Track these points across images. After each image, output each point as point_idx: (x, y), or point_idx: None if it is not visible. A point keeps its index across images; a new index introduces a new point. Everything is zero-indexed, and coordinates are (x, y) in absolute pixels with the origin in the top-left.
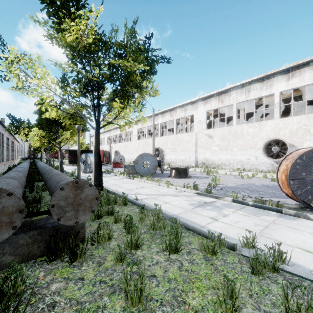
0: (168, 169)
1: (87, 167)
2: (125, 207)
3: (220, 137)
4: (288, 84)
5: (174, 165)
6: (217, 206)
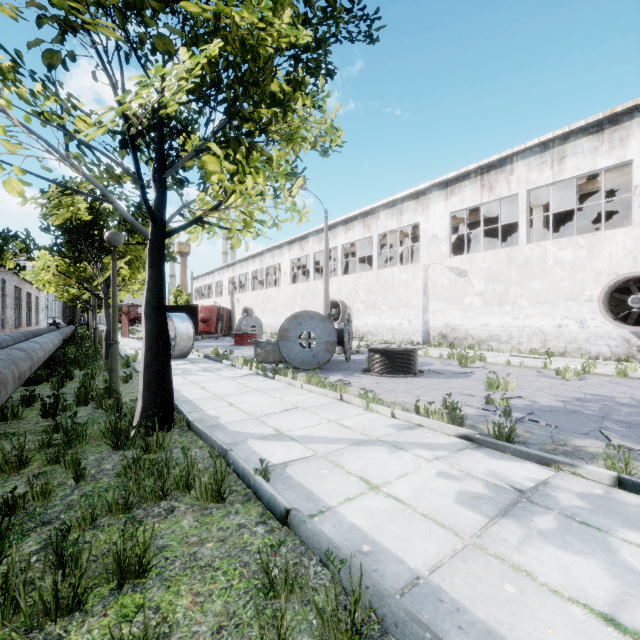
0: (362, 351)
1: None
2: (218, 509)
3: (485, 273)
4: None
5: (373, 340)
6: (571, 510)
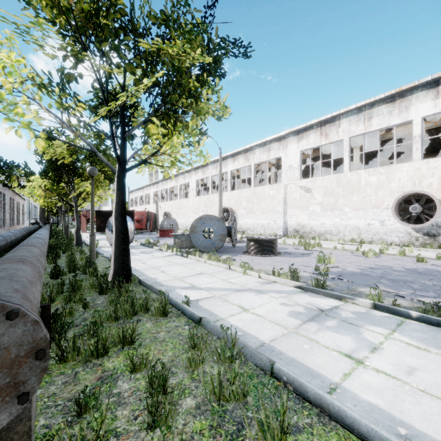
0: (243, 241)
1: None
2: (164, 319)
3: (323, 190)
4: (437, 104)
5: (251, 234)
6: (346, 318)
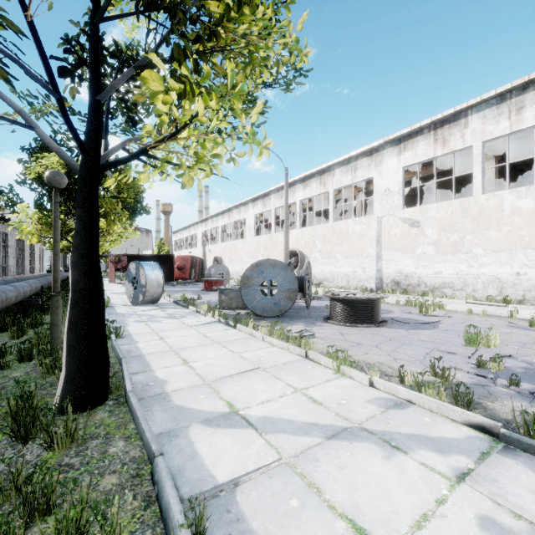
0: (320, 297)
1: (139, 292)
2: None
3: (438, 223)
4: None
5: (329, 286)
6: None
